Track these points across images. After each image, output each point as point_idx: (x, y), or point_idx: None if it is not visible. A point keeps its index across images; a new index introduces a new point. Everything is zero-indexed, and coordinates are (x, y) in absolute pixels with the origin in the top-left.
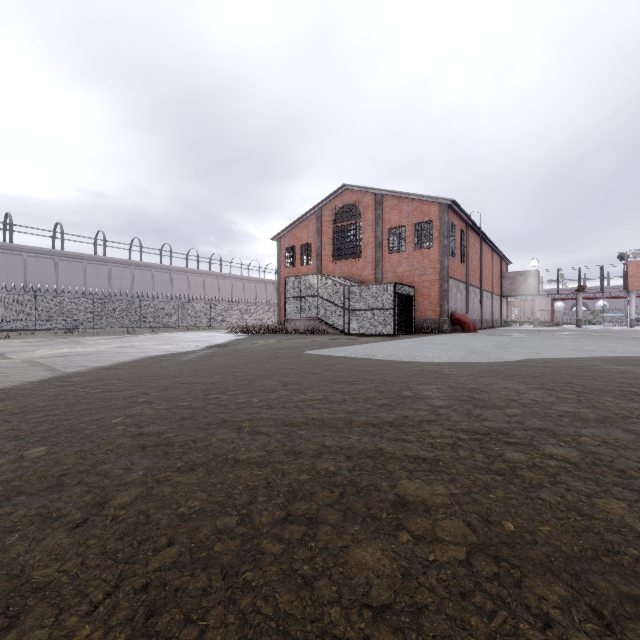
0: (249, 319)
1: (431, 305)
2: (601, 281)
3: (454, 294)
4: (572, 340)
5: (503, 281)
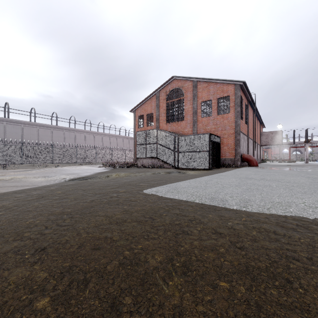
0: (118, 158)
1: (229, 149)
2: None
3: (242, 142)
4: None
5: (261, 137)
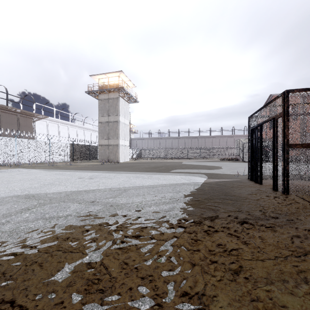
0: None
1: None
2: None
3: None
4: None
5: None
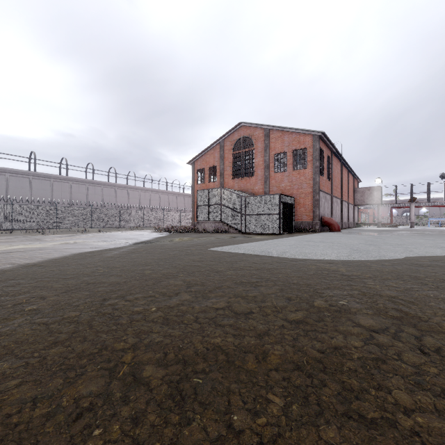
0: (172, 222)
1: (306, 211)
2: (427, 194)
3: (323, 203)
4: (422, 238)
5: (355, 194)
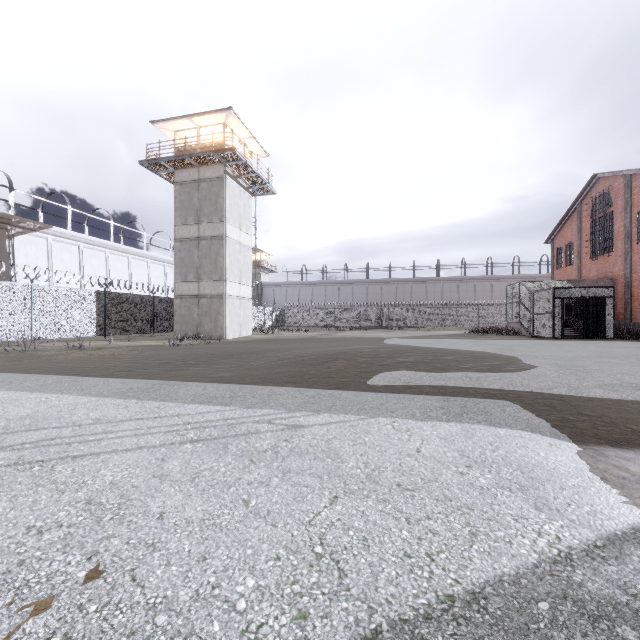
0: None
1: None
2: None
3: None
4: None
5: None
